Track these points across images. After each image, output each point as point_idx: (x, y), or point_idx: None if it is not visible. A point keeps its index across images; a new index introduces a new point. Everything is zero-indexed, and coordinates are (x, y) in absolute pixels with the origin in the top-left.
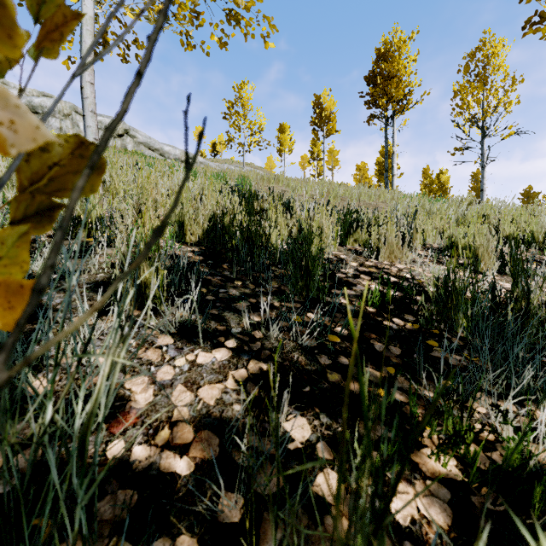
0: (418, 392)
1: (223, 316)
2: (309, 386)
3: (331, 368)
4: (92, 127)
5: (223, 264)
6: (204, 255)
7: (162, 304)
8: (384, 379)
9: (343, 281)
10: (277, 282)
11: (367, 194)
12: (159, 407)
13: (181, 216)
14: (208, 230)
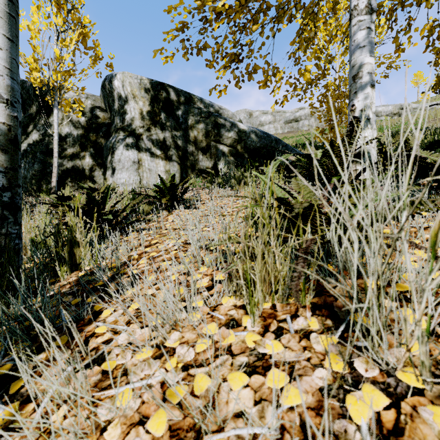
0: None
1: None
2: None
3: None
4: None
5: None
6: None
7: None
8: None
9: None
10: None
11: None
12: None
13: None
14: None
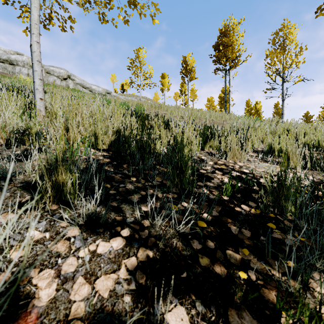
0: (269, 273)
1: (120, 208)
2: (185, 272)
3: (202, 253)
4: (38, 71)
5: (124, 164)
6: (111, 158)
7: (75, 200)
8: (242, 261)
9: (204, 176)
10: (160, 177)
11: (214, 116)
12: (59, 303)
13: (96, 131)
14: (114, 141)
